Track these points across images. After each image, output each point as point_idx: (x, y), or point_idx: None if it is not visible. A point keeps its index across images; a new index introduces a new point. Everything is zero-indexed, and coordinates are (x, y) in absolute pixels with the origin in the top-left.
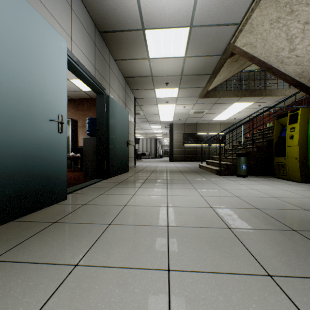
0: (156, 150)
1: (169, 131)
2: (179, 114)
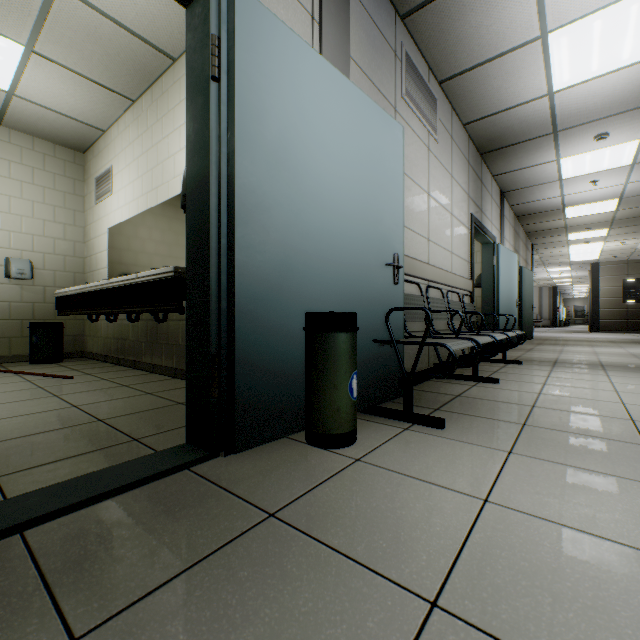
0: (554, 310)
1: (588, 273)
2: (613, 250)
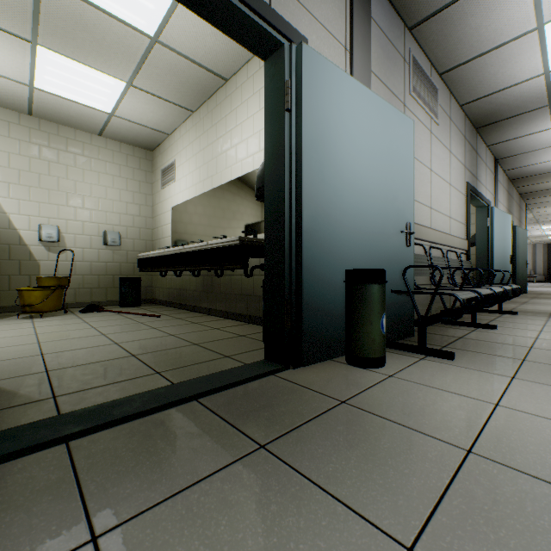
0: (548, 266)
1: None
2: None
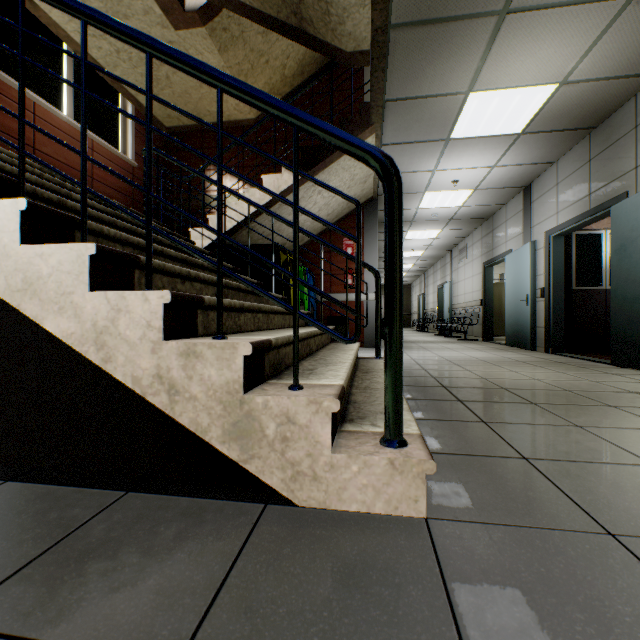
0: None
1: None
2: None
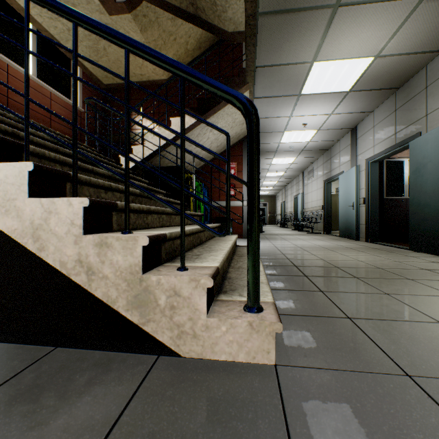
0: None
1: None
2: None
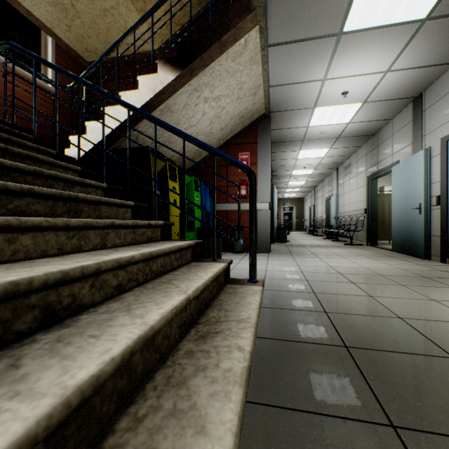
0: None
1: None
2: None
